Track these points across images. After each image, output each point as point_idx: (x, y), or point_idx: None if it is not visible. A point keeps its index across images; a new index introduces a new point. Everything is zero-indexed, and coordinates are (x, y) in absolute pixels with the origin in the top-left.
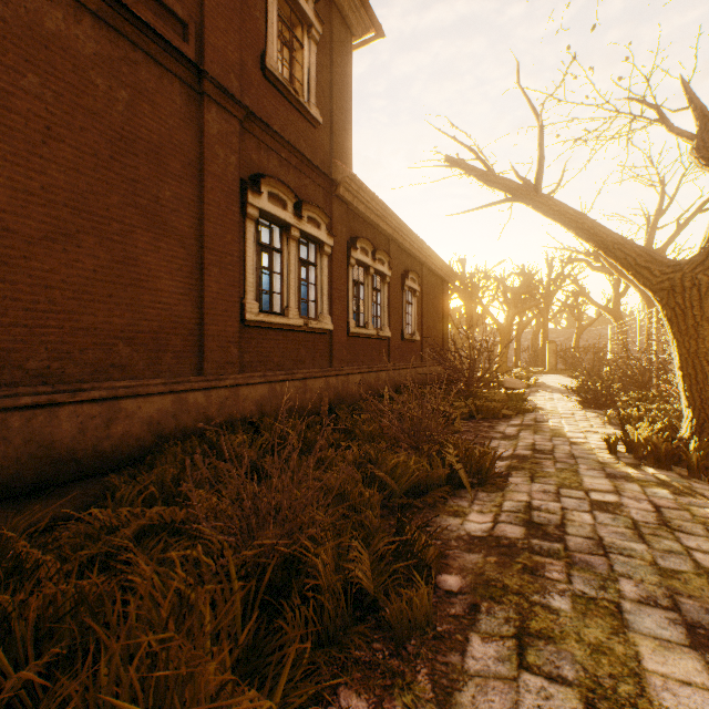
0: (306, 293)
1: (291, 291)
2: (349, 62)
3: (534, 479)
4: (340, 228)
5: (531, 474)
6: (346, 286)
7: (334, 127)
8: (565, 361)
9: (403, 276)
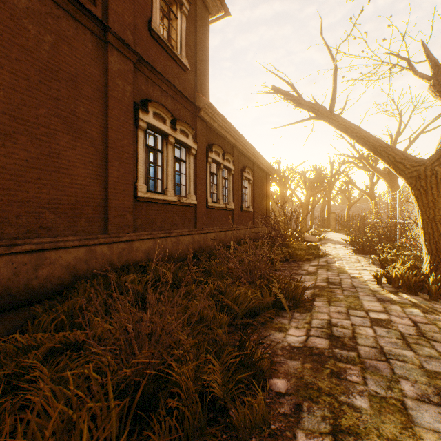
0: (179, 179)
1: (169, 178)
2: (207, 31)
3: (331, 303)
4: (201, 138)
5: (328, 299)
6: (205, 175)
7: (197, 72)
8: (341, 224)
9: (242, 170)
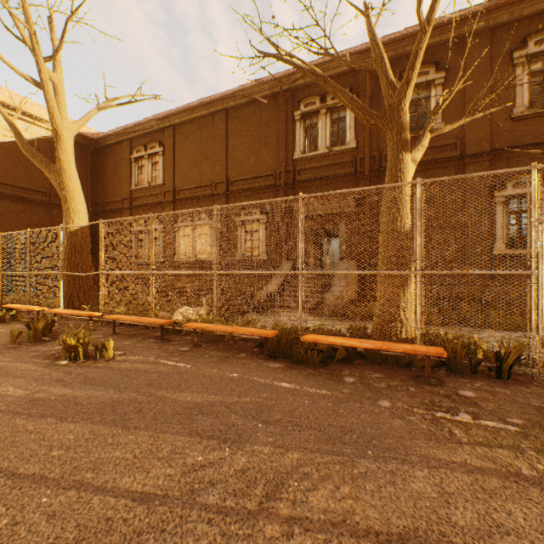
0: None
1: None
2: None
3: None
4: None
5: None
6: None
7: None
8: None
9: None
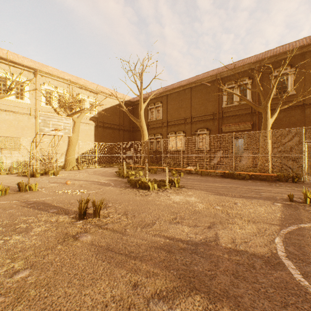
0: None
1: None
2: None
3: None
4: None
5: None
6: None
7: None
8: None
9: None
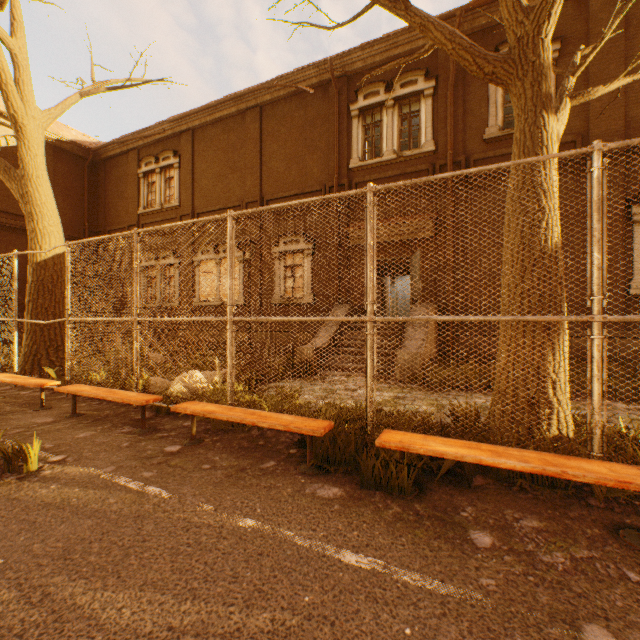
0: None
1: None
2: None
3: None
4: None
5: None
6: None
7: None
8: None
9: None
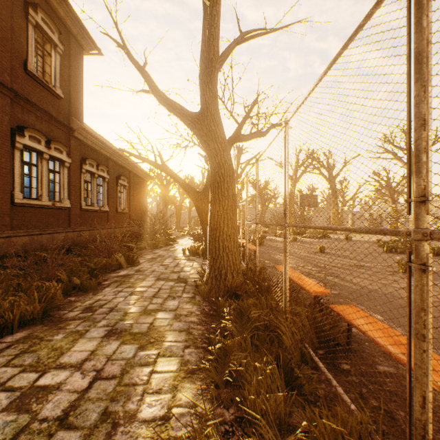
0: (53, 187)
1: (44, 187)
2: (82, 64)
3: (150, 262)
4: (76, 153)
5: (150, 261)
6: (79, 184)
7: (71, 99)
8: None
9: (118, 178)
